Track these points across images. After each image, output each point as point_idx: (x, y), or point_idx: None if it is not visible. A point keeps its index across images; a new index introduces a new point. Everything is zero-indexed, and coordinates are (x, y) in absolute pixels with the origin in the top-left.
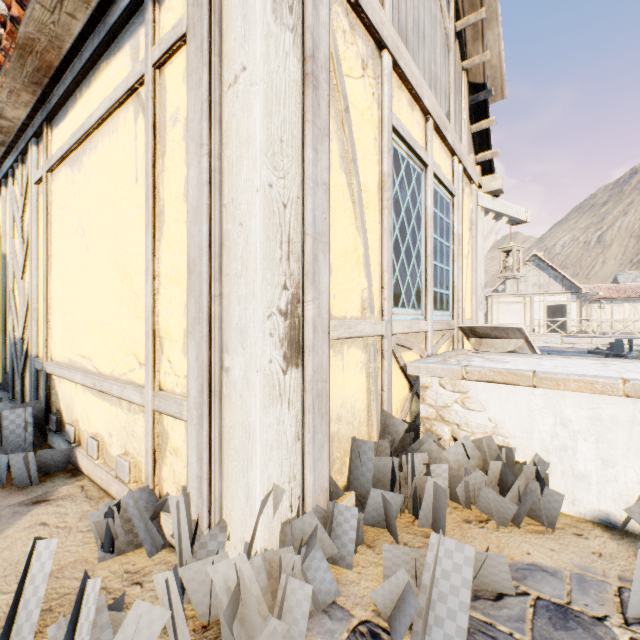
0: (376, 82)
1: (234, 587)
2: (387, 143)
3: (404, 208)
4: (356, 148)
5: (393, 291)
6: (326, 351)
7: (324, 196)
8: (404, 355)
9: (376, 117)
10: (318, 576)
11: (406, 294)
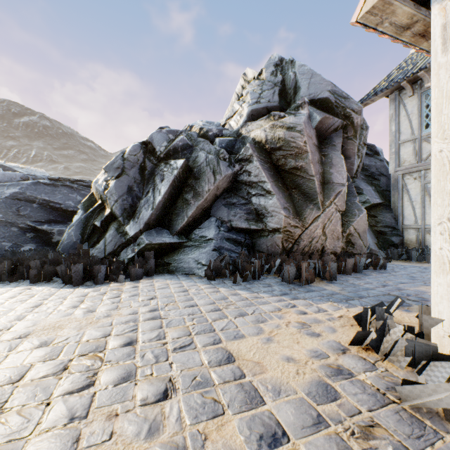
0: None
1: (382, 320)
2: None
3: None
4: None
5: None
6: None
7: None
8: None
9: None
10: (436, 373)
11: None
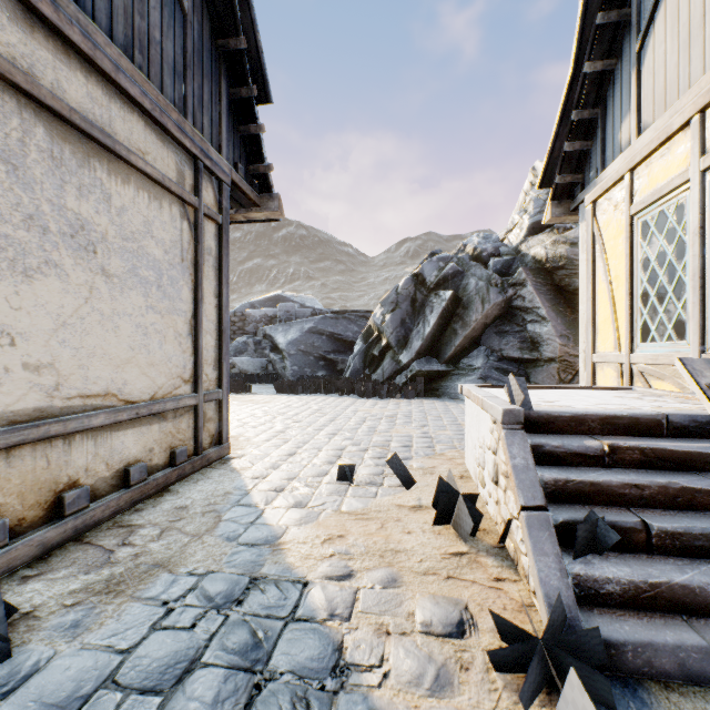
0: (624, 202)
1: None
2: (624, 236)
3: (654, 257)
4: (610, 261)
5: (640, 331)
6: (590, 366)
7: (590, 303)
8: (654, 383)
9: (624, 224)
10: None
11: (657, 330)
